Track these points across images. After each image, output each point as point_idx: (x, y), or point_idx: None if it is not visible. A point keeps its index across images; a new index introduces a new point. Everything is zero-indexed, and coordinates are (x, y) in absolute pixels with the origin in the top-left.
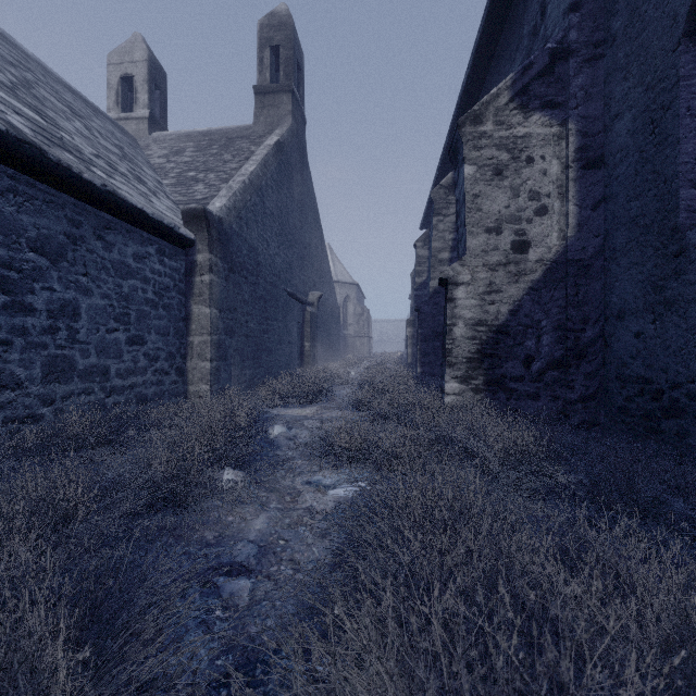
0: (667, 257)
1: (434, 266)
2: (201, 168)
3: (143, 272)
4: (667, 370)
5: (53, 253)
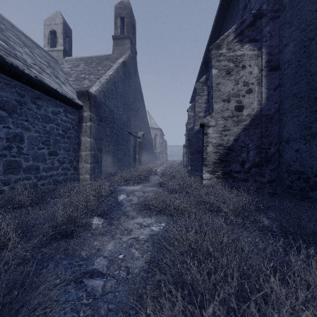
0: (312, 112)
1: (196, 120)
2: (87, 73)
3: (56, 120)
4: (312, 167)
5: (9, 110)
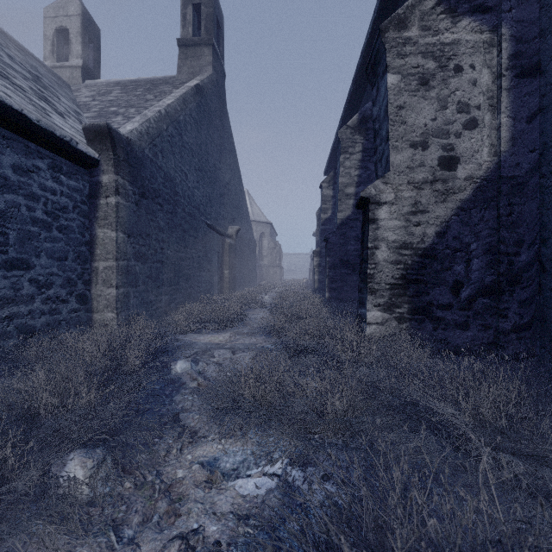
0: None
1: (341, 200)
2: (123, 104)
3: (28, 187)
4: None
5: None
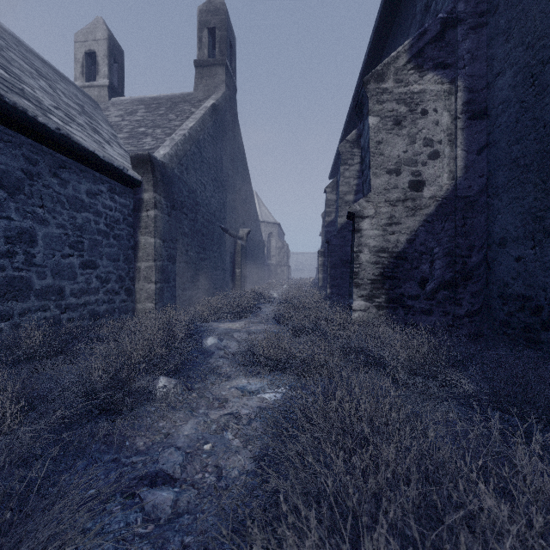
0: (546, 191)
1: (341, 207)
2: (150, 125)
3: (95, 206)
4: (546, 289)
5: (11, 187)
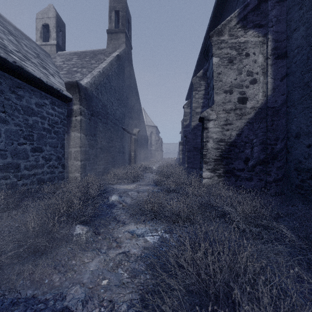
0: None
1: (193, 115)
2: (80, 66)
3: (41, 113)
4: None
5: None
